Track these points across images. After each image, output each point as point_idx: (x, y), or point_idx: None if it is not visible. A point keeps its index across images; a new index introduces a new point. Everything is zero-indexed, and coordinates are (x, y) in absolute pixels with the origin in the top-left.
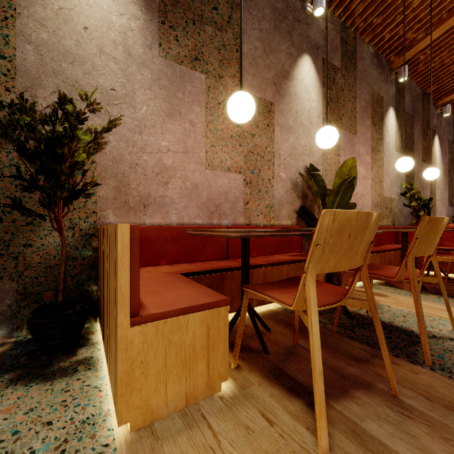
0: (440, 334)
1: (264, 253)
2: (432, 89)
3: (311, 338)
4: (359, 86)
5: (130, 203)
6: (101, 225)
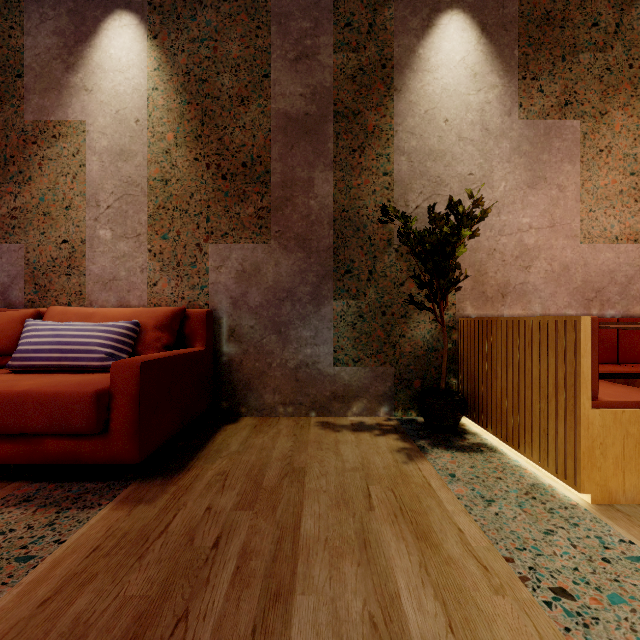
0: None
1: None
2: None
3: None
4: None
5: (487, 293)
6: (475, 318)
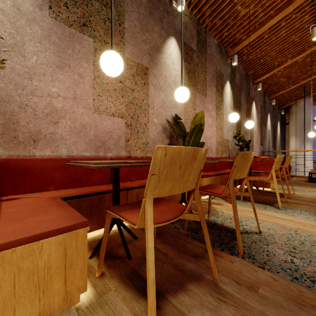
0: (251, 230)
1: (141, 178)
2: (251, 72)
3: (147, 253)
4: (208, 65)
5: (19, 138)
6: None
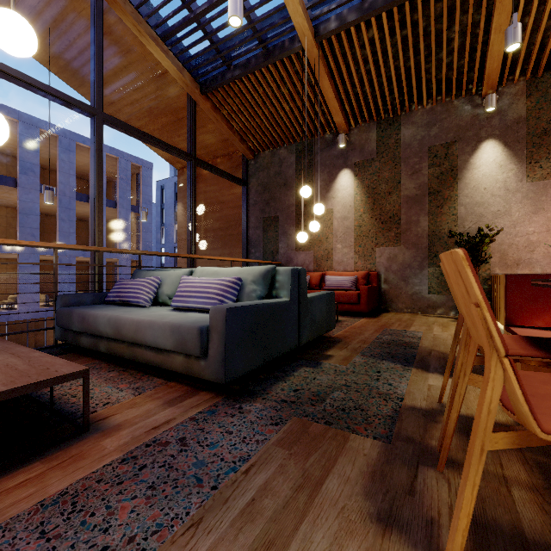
0: None
1: None
2: None
3: None
4: None
5: (507, 263)
6: (493, 275)
